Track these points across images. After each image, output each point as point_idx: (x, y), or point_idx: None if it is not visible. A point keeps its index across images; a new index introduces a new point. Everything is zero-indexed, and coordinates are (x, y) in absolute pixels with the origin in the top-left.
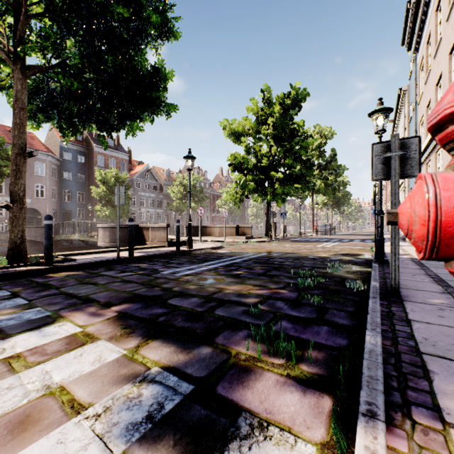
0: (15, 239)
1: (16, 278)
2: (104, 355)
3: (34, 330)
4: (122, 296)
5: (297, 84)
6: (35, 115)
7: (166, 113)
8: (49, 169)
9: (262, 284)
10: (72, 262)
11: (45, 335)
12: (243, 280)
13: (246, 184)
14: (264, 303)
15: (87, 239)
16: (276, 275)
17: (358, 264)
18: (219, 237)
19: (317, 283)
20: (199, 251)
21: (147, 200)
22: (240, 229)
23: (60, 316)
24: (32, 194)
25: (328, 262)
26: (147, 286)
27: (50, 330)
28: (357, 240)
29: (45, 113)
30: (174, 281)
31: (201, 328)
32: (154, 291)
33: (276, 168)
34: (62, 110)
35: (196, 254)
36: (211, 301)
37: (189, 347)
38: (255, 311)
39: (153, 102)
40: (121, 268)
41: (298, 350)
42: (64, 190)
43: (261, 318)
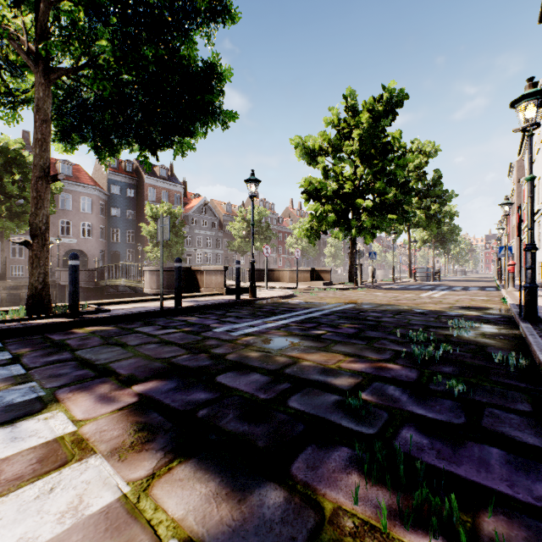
0: (36, 284)
1: (31, 334)
2: (88, 496)
3: (5, 425)
4: (153, 366)
5: (391, 84)
6: (68, 134)
7: (222, 122)
8: (96, 205)
9: (357, 353)
10: (103, 314)
11: (16, 438)
12: (327, 345)
13: (324, 216)
14: (366, 387)
15: (134, 284)
16: (374, 338)
17: (494, 323)
18: (290, 283)
19: (442, 353)
20: (265, 300)
21: (205, 239)
22: (316, 273)
23: (55, 398)
24: (78, 233)
25: (447, 319)
26: (191, 351)
27: (28, 428)
28: (474, 287)
29: (79, 132)
30: (228, 343)
31: (266, 438)
32: (200, 360)
33: (362, 195)
34: (94, 123)
35: (261, 304)
36: (282, 380)
37: (243, 486)
38: (354, 404)
39: (206, 108)
40: (163, 322)
41: (461, 513)
42: (112, 229)
43: (367, 421)
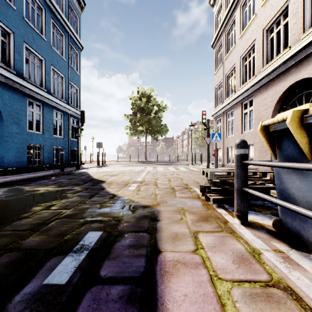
0: None
1: None
2: None
3: None
4: None
5: None
6: None
7: None
8: None
9: None
10: None
11: None
12: None
13: None
14: None
15: None
16: None
17: None
18: None
19: None
20: None
21: None
22: None
23: None
24: None
25: None
26: None
27: None
28: None
29: None
30: None
31: None
32: None
33: None
34: None
35: None
36: None
37: None
38: None
39: None
40: None
41: None
42: None
43: None
